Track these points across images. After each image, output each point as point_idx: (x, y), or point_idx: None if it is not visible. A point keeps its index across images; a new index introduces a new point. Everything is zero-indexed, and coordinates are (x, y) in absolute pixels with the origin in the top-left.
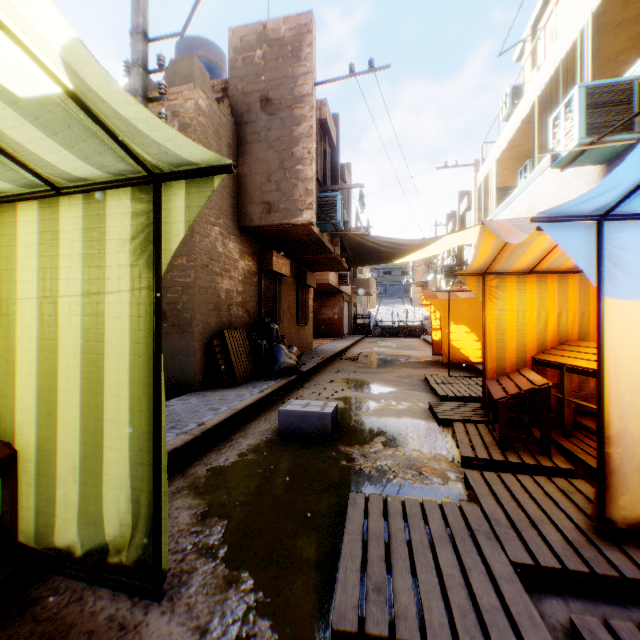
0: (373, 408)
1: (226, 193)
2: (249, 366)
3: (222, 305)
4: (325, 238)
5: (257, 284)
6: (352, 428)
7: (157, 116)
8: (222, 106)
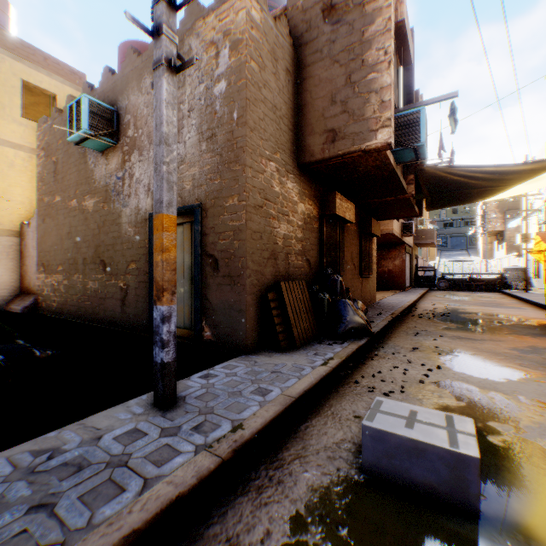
0: (516, 417)
1: (283, 125)
2: (309, 324)
3: (279, 253)
4: (399, 172)
5: (318, 231)
6: (506, 474)
7: (209, 44)
8: (279, 24)
